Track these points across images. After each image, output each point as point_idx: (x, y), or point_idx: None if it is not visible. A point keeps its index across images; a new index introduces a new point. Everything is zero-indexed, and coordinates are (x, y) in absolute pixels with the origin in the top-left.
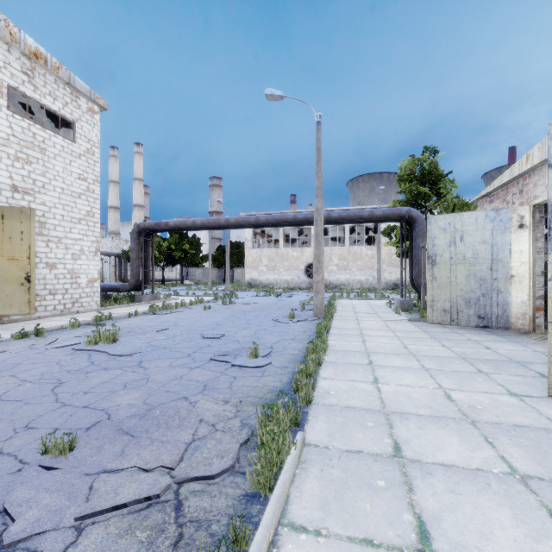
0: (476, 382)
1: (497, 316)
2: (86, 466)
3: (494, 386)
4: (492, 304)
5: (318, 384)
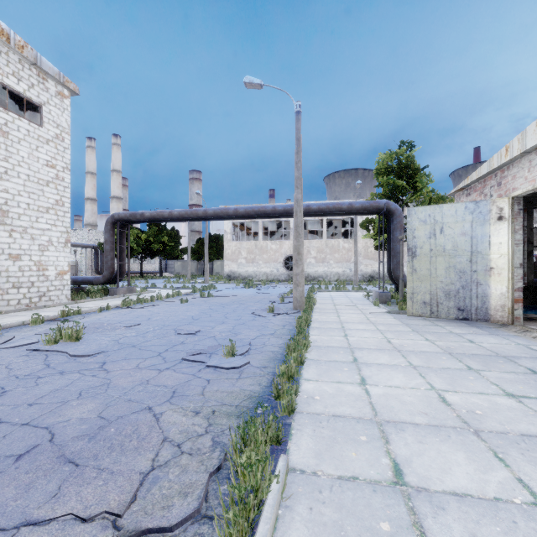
0: (468, 381)
1: (476, 308)
2: (5, 515)
3: (488, 386)
4: (471, 296)
5: (301, 387)
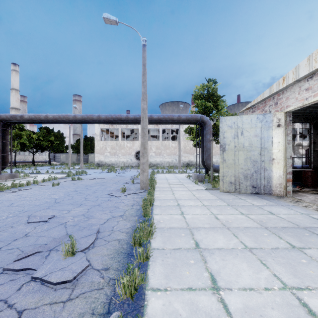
0: (306, 267)
1: (264, 186)
2: None
3: None
4: (261, 177)
5: (147, 309)
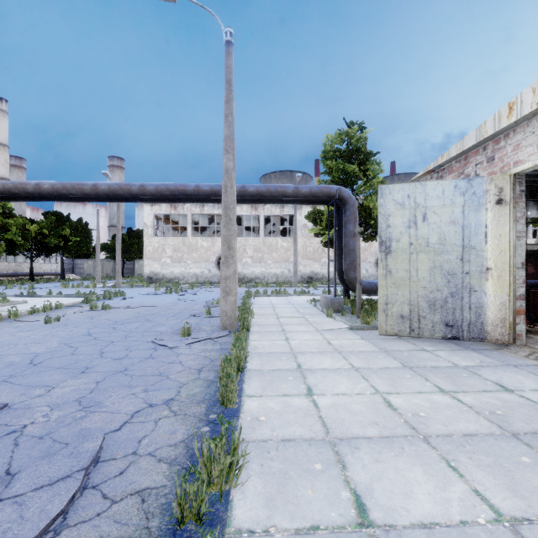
0: None
1: (469, 323)
2: None
3: None
4: (462, 306)
5: None
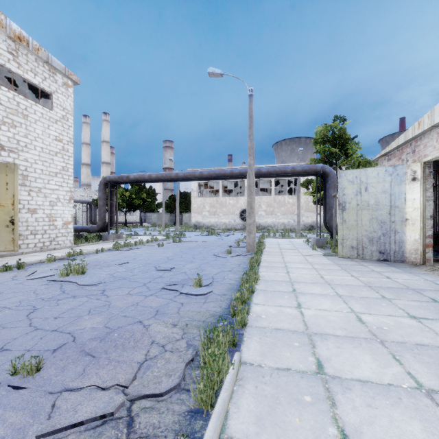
0: (381, 307)
1: (394, 251)
2: (51, 385)
3: (396, 310)
4: (390, 241)
5: (252, 309)
